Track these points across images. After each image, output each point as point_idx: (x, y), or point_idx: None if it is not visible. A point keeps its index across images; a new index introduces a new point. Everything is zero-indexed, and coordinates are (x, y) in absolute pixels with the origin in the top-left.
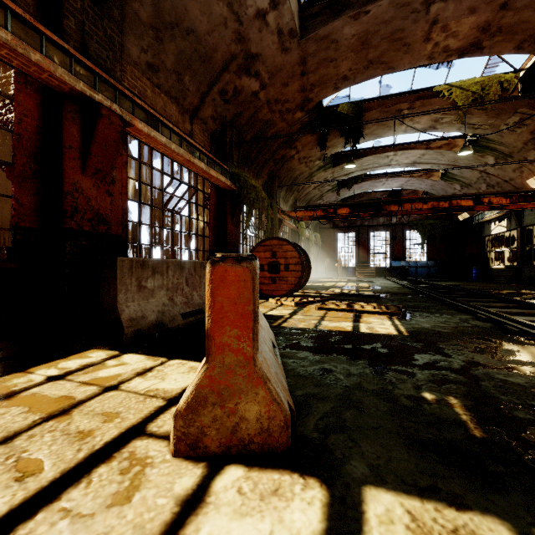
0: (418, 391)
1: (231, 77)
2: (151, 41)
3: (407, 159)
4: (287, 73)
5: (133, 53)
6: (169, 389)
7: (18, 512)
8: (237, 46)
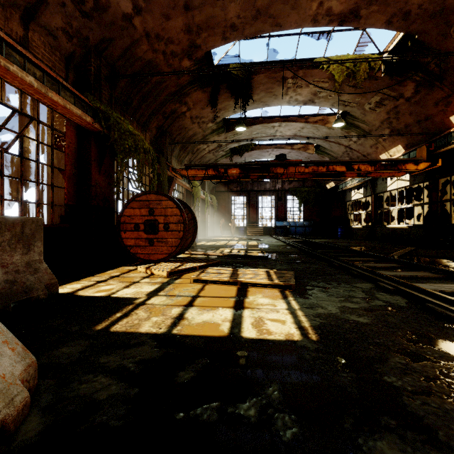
0: None
1: None
2: None
3: (289, 131)
4: (167, 1)
5: None
6: None
7: None
8: None
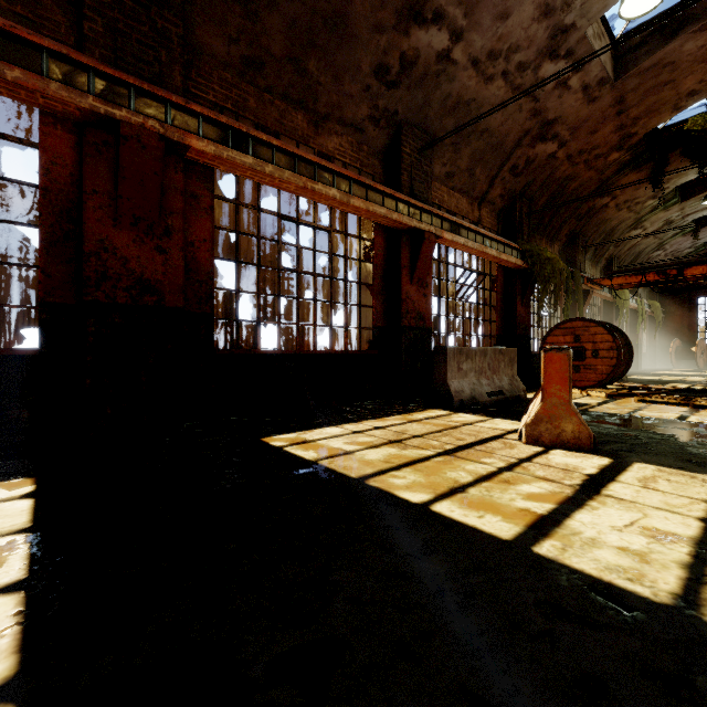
0: None
1: (524, 150)
2: (450, 155)
3: None
4: (595, 121)
5: (436, 171)
6: (504, 428)
7: (470, 444)
8: (532, 121)
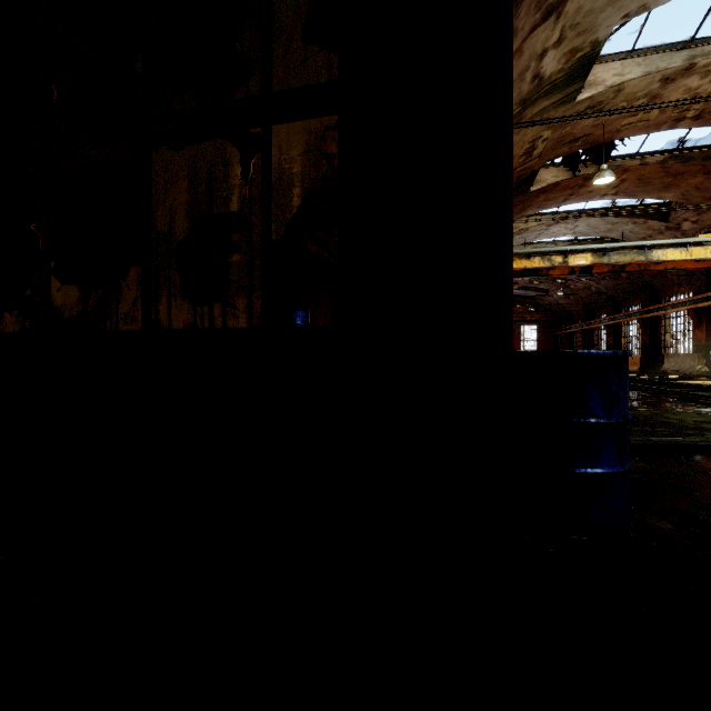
0: None
1: None
2: None
3: None
4: None
5: None
6: None
7: None
8: None
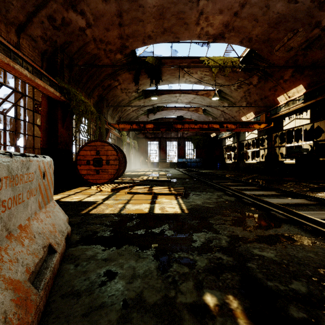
0: (200, 293)
1: (59, 7)
2: None
3: (186, 99)
4: (108, 20)
5: None
6: None
7: None
8: None
